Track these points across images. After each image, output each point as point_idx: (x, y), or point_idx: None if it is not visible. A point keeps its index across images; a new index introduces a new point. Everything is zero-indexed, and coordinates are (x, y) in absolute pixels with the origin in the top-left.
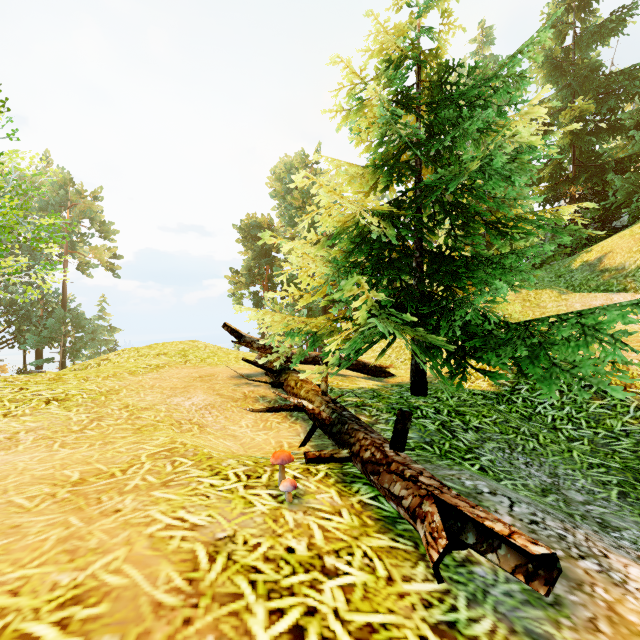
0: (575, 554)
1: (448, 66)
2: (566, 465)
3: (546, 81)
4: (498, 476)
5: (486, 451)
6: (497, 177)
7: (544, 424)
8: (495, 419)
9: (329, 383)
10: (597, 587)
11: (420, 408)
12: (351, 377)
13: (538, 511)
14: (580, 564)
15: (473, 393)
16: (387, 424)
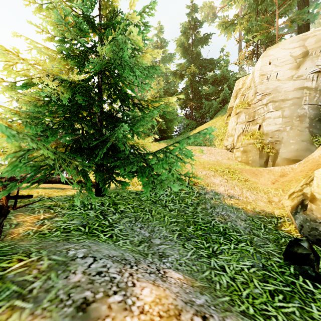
0: (112, 292)
1: (115, 10)
2: (160, 224)
3: (182, 55)
4: (118, 239)
5: (121, 224)
6: (127, 69)
7: (161, 204)
8: (134, 205)
9: (44, 194)
10: (108, 318)
11: (92, 204)
12: (68, 189)
13: (111, 262)
14: (109, 300)
15: (131, 192)
16: (62, 217)
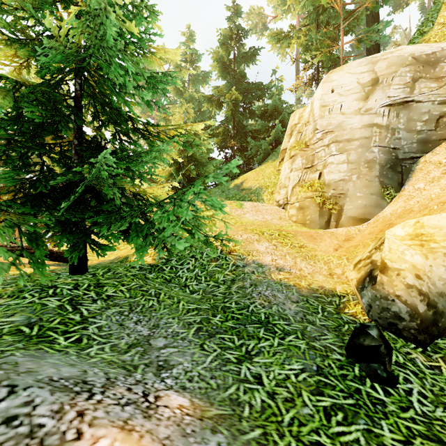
0: None
1: None
2: (170, 315)
3: (220, 75)
4: (90, 343)
5: (102, 318)
6: (115, 66)
7: (179, 284)
8: (132, 286)
9: None
10: None
11: (57, 286)
12: (27, 265)
13: (47, 393)
14: None
15: (132, 267)
16: None
